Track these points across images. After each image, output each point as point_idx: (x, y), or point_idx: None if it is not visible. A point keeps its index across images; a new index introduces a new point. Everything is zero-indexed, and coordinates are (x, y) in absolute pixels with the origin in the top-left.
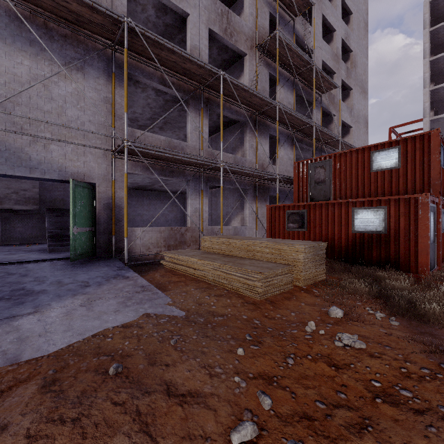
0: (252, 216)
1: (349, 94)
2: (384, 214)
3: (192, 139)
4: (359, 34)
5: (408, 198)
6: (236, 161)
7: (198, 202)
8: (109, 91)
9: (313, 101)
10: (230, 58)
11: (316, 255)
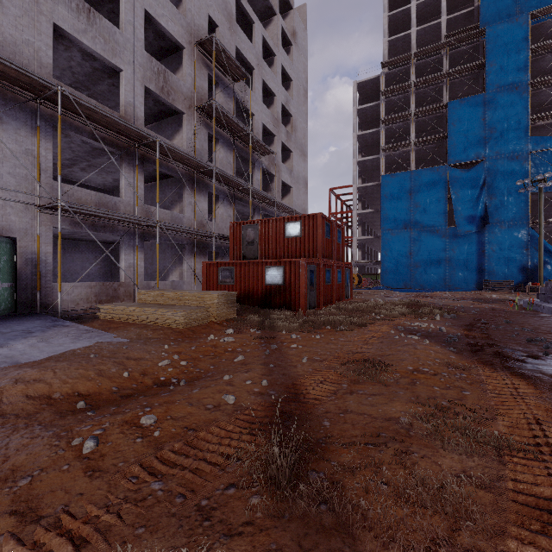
0: (191, 271)
1: (291, 156)
2: (283, 271)
3: (126, 194)
4: (299, 100)
5: (295, 261)
6: (174, 217)
7: (133, 258)
8: (33, 143)
9: (250, 166)
10: (168, 111)
11: (228, 300)
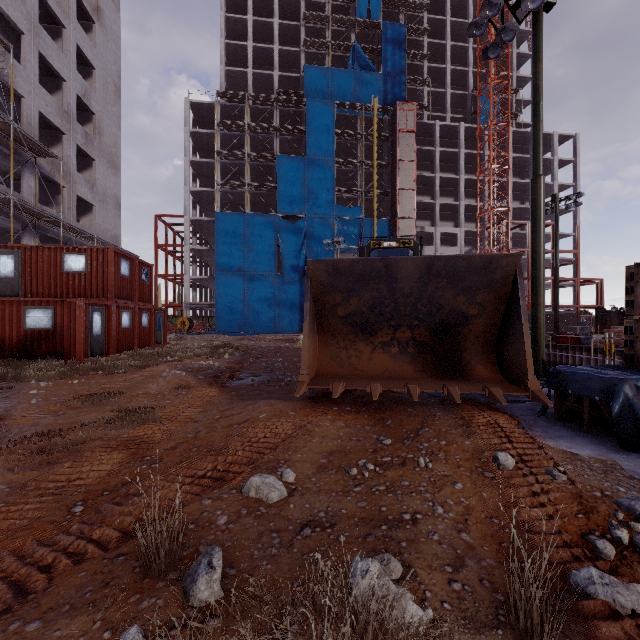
0: None
1: (93, 164)
2: (52, 313)
3: None
4: (107, 97)
5: (70, 301)
6: None
7: None
8: None
9: (11, 169)
10: None
11: None
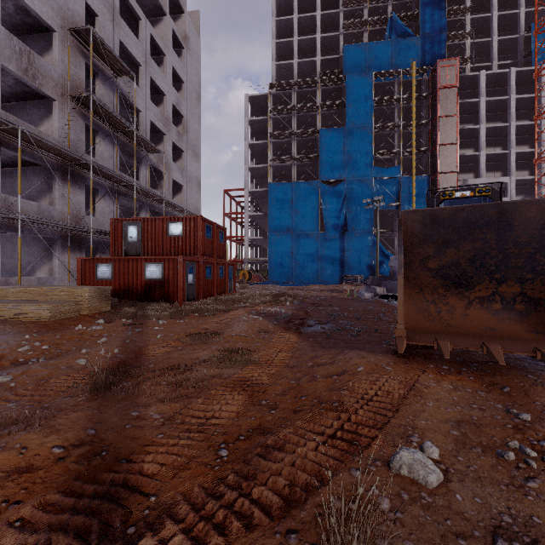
0: (64, 266)
1: (183, 155)
2: (162, 267)
3: None
4: (192, 103)
5: (174, 258)
6: (42, 209)
7: None
8: None
9: (135, 163)
10: (34, 93)
11: (101, 294)
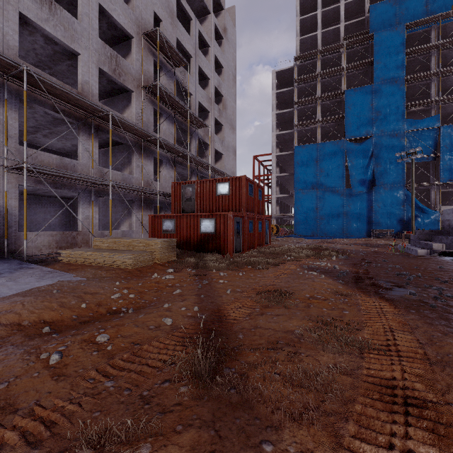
0: (139, 222)
1: (222, 128)
2: (214, 222)
3: (83, 158)
4: (229, 84)
5: (224, 214)
6: (125, 177)
7: (89, 211)
8: (1, 113)
9: (188, 137)
10: (119, 89)
11: (169, 246)
